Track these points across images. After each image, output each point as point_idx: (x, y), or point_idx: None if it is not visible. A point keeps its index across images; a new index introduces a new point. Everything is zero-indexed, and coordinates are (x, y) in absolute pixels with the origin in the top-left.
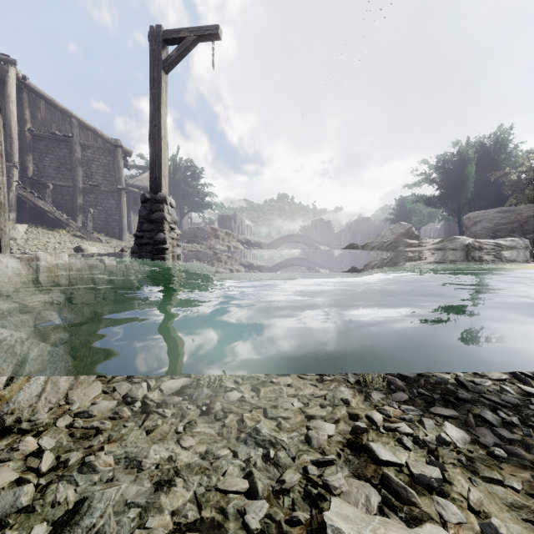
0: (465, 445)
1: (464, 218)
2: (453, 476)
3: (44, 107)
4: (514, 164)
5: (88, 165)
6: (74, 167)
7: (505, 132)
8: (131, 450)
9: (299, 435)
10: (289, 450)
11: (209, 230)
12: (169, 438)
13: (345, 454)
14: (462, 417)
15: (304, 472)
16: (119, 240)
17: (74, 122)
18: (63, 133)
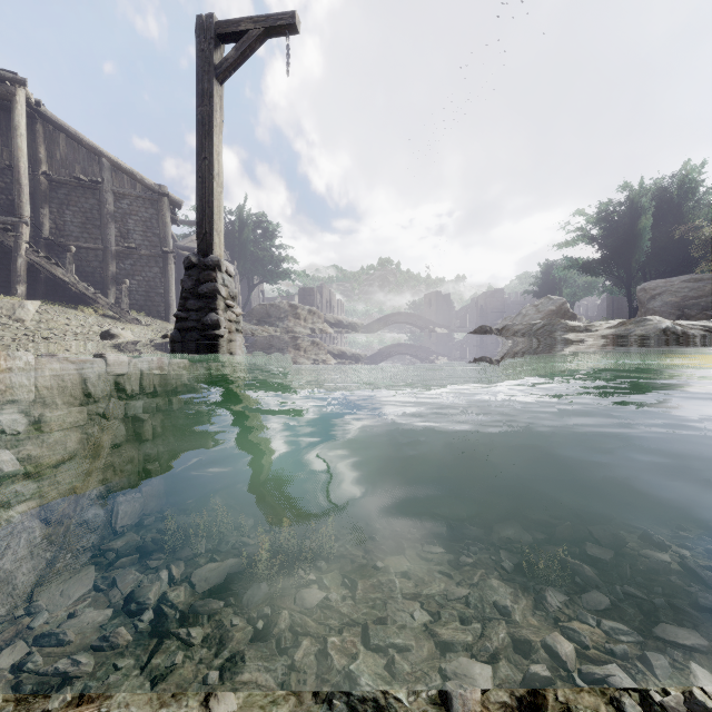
0: None
1: (637, 289)
2: None
3: (65, 142)
4: (707, 215)
5: (124, 221)
6: (105, 223)
7: (694, 170)
8: None
9: (429, 687)
10: None
11: (287, 308)
12: (192, 692)
13: None
14: None
15: None
16: (165, 322)
17: (105, 162)
18: (90, 178)
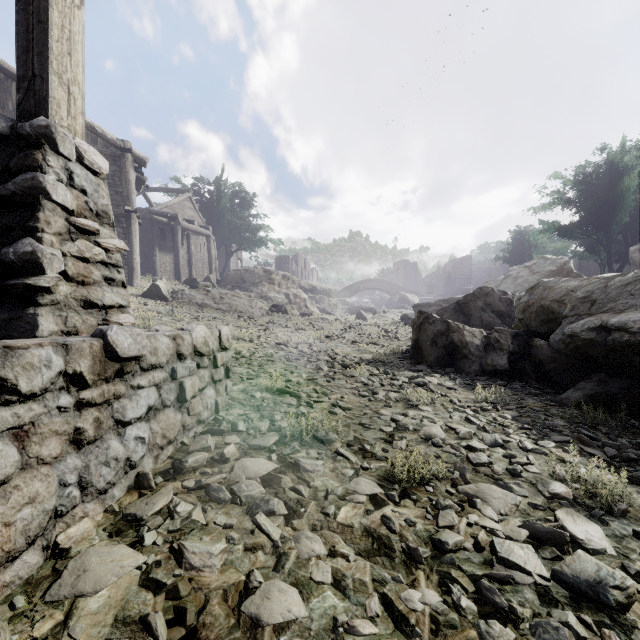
0: None
1: (631, 250)
2: None
3: None
4: None
5: None
6: None
7: None
8: None
9: None
10: None
11: (261, 273)
12: None
13: None
14: None
15: None
16: (128, 285)
17: None
18: None
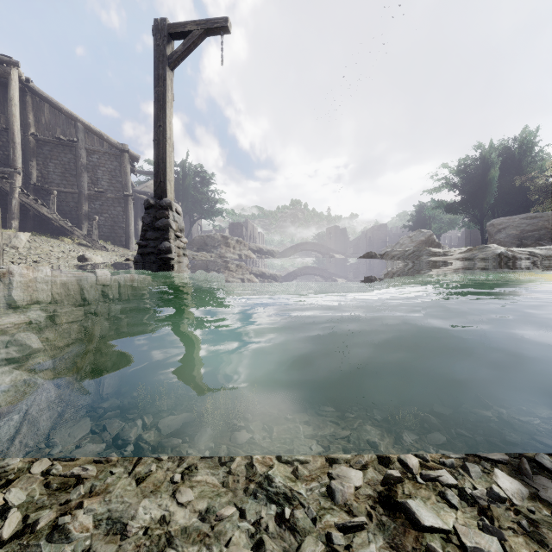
0: (524, 502)
1: (487, 225)
2: (515, 547)
3: (48, 110)
4: (540, 168)
5: (94, 171)
6: (79, 173)
7: (530, 134)
8: (116, 506)
9: (320, 486)
10: (308, 509)
11: (220, 238)
12: (164, 490)
13: (376, 513)
14: (513, 461)
15: (328, 541)
16: (126, 249)
17: (79, 126)
18: (68, 138)
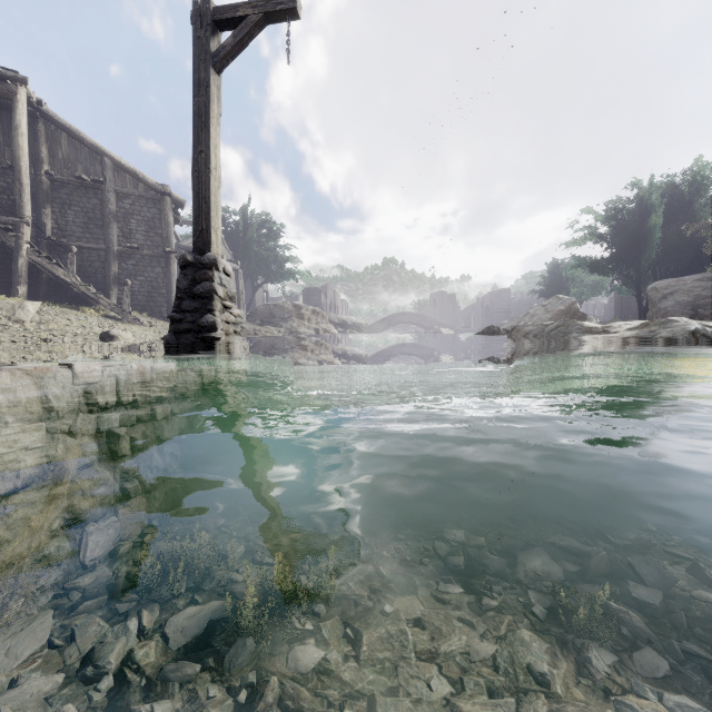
0: None
1: (648, 288)
2: None
3: (67, 142)
4: None
5: (126, 220)
6: (107, 223)
7: (706, 166)
8: None
9: None
10: None
11: (291, 308)
12: None
13: None
14: None
15: None
16: (168, 322)
17: (107, 162)
18: (92, 177)
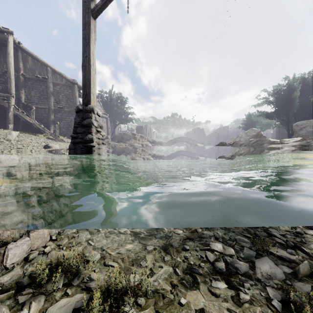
0: None
1: (293, 125)
2: None
3: (31, 60)
4: None
5: (57, 95)
6: (49, 96)
7: None
8: None
9: None
10: None
11: (131, 135)
12: None
13: None
14: None
15: None
16: None
17: (49, 69)
18: (42, 76)
